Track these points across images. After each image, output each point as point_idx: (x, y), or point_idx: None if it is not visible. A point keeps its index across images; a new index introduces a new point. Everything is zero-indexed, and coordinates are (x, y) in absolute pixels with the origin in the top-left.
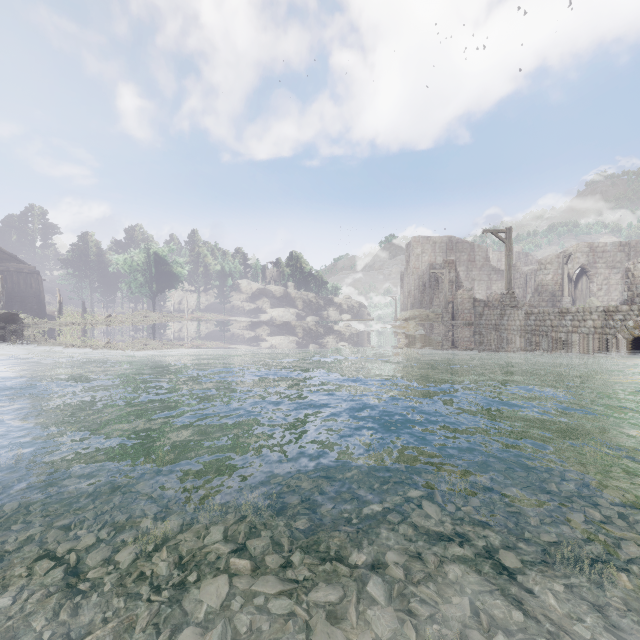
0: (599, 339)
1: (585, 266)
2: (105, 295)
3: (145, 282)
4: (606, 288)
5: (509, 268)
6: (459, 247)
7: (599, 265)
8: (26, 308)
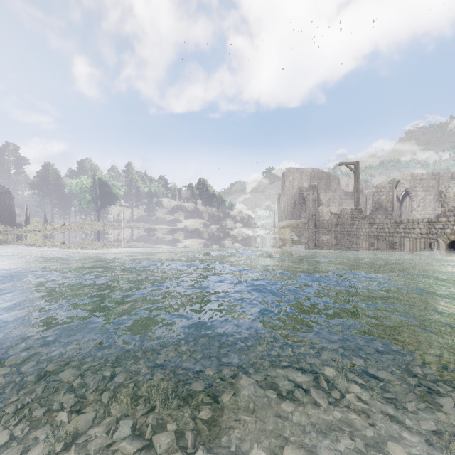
0: (424, 242)
1: (408, 189)
2: (62, 209)
3: (91, 200)
4: (423, 205)
5: (357, 190)
6: (319, 176)
7: (418, 189)
8: (1, 219)
